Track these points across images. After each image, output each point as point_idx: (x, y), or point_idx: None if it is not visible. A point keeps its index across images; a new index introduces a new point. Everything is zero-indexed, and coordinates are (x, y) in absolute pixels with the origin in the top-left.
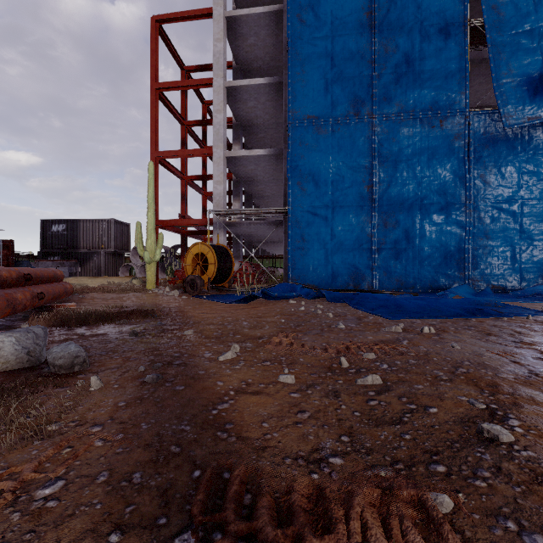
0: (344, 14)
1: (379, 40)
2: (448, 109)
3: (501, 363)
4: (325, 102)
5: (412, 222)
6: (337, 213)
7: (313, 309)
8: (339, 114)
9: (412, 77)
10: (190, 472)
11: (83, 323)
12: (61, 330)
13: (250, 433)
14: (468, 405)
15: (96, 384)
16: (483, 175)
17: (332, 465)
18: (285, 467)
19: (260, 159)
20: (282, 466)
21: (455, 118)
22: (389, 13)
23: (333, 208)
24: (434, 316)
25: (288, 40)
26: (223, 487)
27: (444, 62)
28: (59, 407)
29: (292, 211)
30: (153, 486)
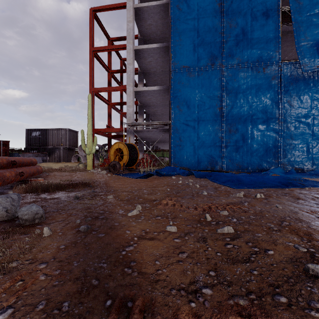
0: (205, 5)
1: (226, 20)
2: (268, 61)
3: (310, 218)
4: (193, 57)
5: (246, 130)
6: (200, 124)
7: (187, 182)
8: (202, 64)
9: (246, 42)
10: (104, 301)
11: (46, 191)
12: (32, 195)
13: (147, 269)
14: (294, 249)
15: (47, 232)
16: (289, 101)
17: (204, 295)
18: (171, 297)
19: (154, 92)
20: (169, 296)
21: (272, 66)
22: (232, 4)
23: (198, 121)
24: (262, 187)
25: (171, 20)
26: (127, 315)
27: (265, 33)
28: (19, 250)
29: (173, 123)
30: (76, 314)
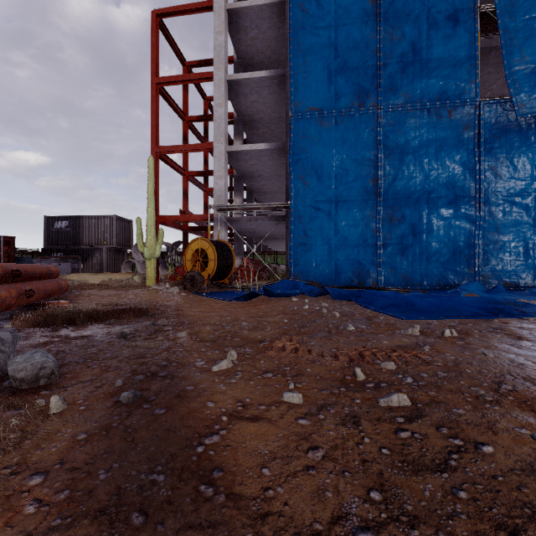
0: (347, 3)
1: (385, 28)
2: (457, 99)
3: None
4: (328, 93)
5: (419, 217)
6: (340, 207)
7: (318, 307)
8: (343, 105)
9: (419, 66)
10: None
11: (70, 323)
12: (45, 331)
13: (245, 486)
14: (534, 443)
15: (56, 406)
16: (494, 167)
17: None
18: None
19: (261, 153)
20: None
21: (464, 108)
22: (395, 1)
23: (337, 202)
24: (451, 317)
25: (290, 30)
26: None
27: (452, 50)
28: None
29: (294, 206)
30: None
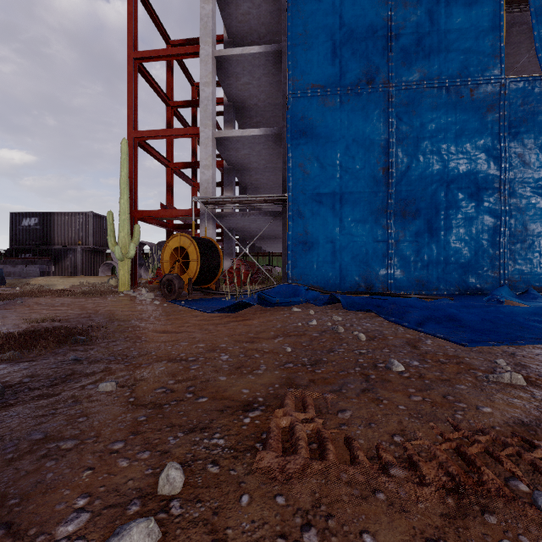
0: None
1: None
2: (479, 76)
3: None
4: (332, 68)
5: (436, 211)
6: (346, 200)
7: (330, 323)
8: (349, 82)
9: (436, 38)
10: None
11: None
12: None
13: None
14: None
15: None
16: (521, 154)
17: None
18: None
19: (254, 140)
20: None
21: (488, 86)
22: None
23: (342, 194)
24: (529, 340)
25: None
26: None
27: (474, 19)
28: None
29: (292, 198)
30: None
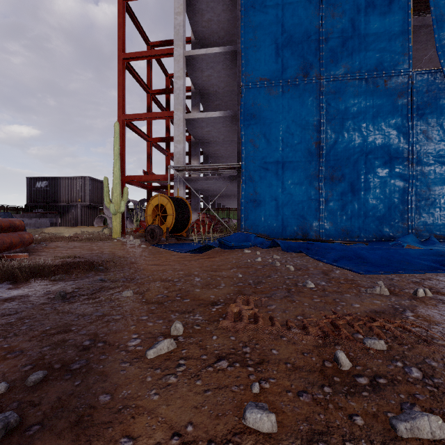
0: None
1: (326, 6)
2: (392, 70)
3: None
4: (276, 65)
5: (358, 176)
6: (287, 168)
7: (270, 260)
8: (289, 76)
9: (358, 40)
10: None
11: (12, 279)
12: None
13: None
14: None
15: None
16: (425, 131)
17: None
18: None
19: (215, 120)
20: None
21: (398, 78)
22: None
23: (283, 163)
24: (409, 271)
25: (241, 9)
26: None
27: (388, 25)
28: None
29: (245, 166)
30: None
